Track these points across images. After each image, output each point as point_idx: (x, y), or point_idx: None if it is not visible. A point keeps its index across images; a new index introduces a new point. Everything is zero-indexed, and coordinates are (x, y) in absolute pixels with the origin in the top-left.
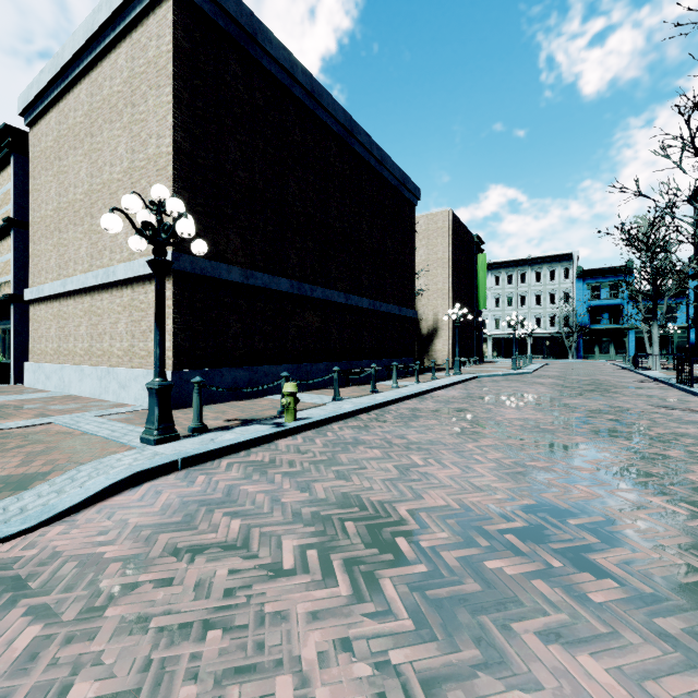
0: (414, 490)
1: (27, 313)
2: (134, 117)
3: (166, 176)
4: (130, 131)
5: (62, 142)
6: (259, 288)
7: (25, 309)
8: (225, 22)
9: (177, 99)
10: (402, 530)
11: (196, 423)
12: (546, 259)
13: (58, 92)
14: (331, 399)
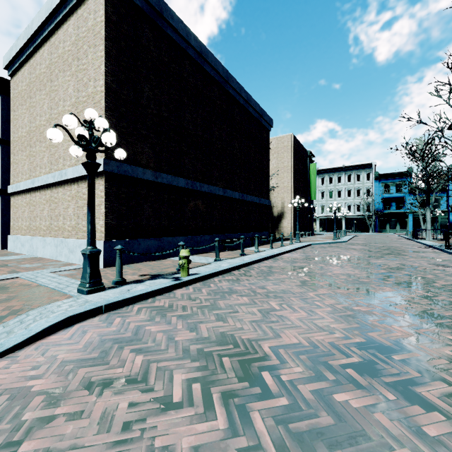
0: (274, 330)
1: (10, 202)
2: (79, 67)
3: (100, 107)
4: (76, 77)
5: (32, 86)
6: (164, 184)
7: (8, 199)
8: (141, 2)
9: (107, 54)
10: (267, 365)
11: (118, 278)
12: (355, 167)
13: (29, 52)
14: (213, 260)
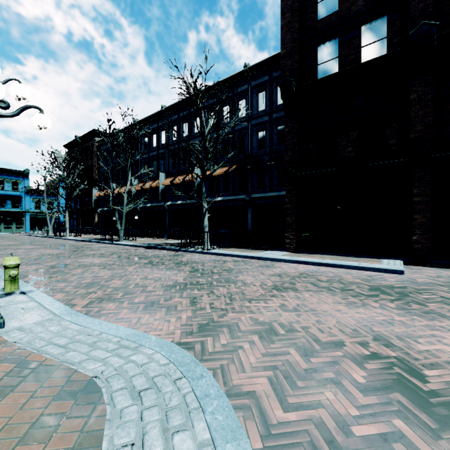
0: (169, 279)
1: None
2: None
3: None
4: None
5: None
6: None
7: None
8: None
9: None
10: (196, 282)
11: None
12: None
13: None
14: None
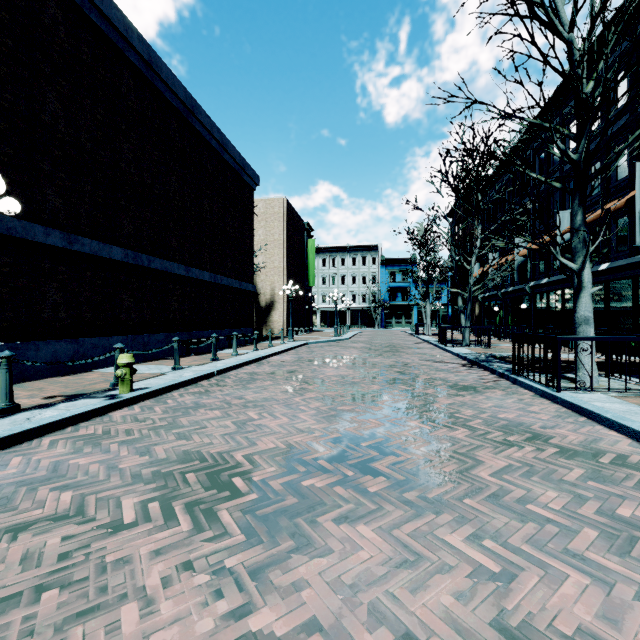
0: (250, 439)
1: None
2: None
3: None
4: None
5: None
6: (86, 255)
7: None
8: None
9: None
10: (239, 472)
11: (5, 403)
12: (360, 248)
13: None
14: (170, 369)
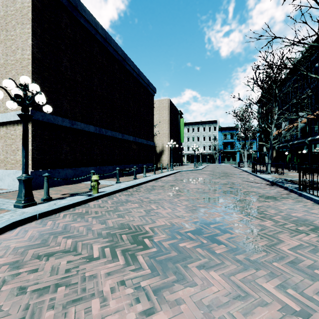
0: (152, 219)
1: None
2: (7, 37)
3: (27, 70)
4: (5, 44)
5: None
6: (79, 130)
7: None
8: None
9: (33, 32)
10: (147, 236)
11: (46, 196)
12: (207, 122)
13: None
14: (115, 182)
